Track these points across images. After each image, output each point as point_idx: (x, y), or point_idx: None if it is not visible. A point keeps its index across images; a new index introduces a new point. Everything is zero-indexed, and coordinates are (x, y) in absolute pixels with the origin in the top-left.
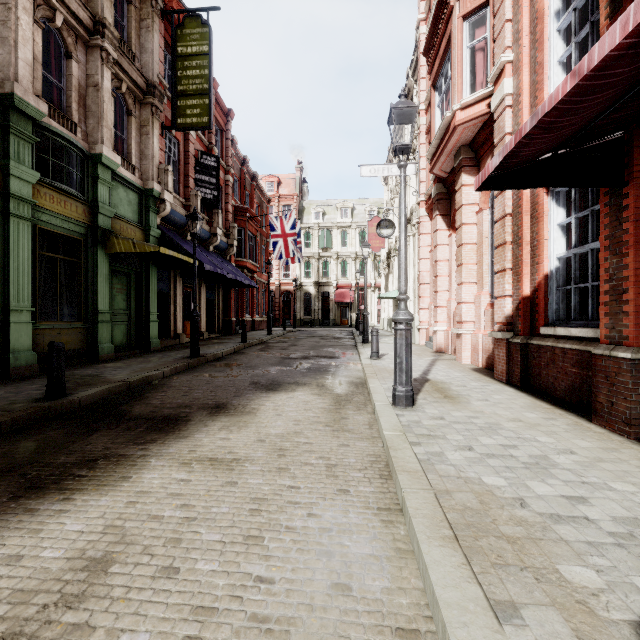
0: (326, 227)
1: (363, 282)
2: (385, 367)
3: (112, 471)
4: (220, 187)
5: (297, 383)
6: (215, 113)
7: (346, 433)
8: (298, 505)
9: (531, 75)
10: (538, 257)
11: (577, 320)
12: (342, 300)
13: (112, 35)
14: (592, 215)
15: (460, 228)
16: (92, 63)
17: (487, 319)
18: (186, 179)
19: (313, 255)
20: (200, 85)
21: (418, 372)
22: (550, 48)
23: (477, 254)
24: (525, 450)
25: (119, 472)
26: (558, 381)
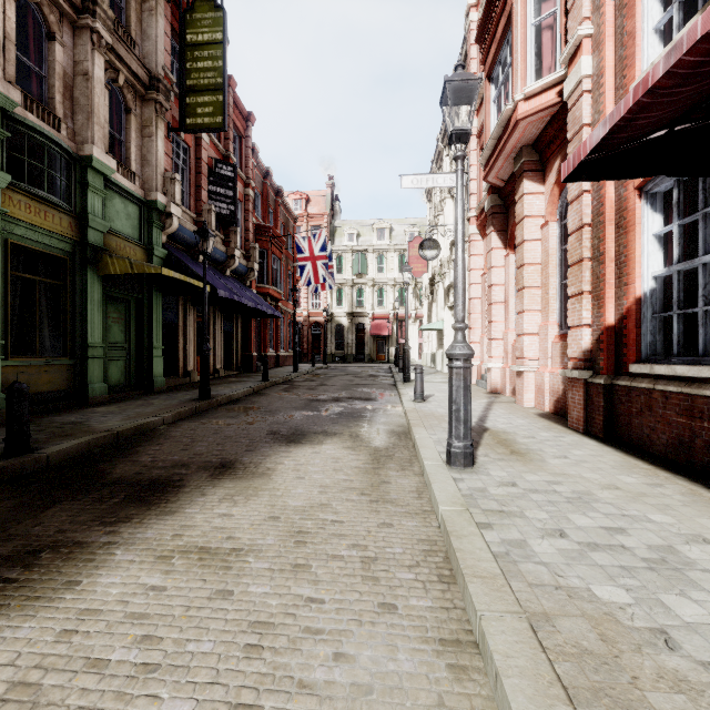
0: (361, 250)
1: (402, 312)
2: (432, 412)
3: (56, 571)
4: (239, 202)
5: (325, 433)
6: (233, 116)
7: (388, 505)
8: (320, 636)
9: (617, 50)
10: (627, 276)
11: (681, 355)
12: (379, 333)
13: (105, 14)
14: (704, 220)
15: (521, 245)
16: (81, 47)
17: (555, 354)
18: (198, 191)
19: (346, 282)
20: (213, 79)
21: (473, 418)
22: (643, 13)
23: (542, 276)
24: (639, 537)
25: (65, 573)
26: (657, 433)
